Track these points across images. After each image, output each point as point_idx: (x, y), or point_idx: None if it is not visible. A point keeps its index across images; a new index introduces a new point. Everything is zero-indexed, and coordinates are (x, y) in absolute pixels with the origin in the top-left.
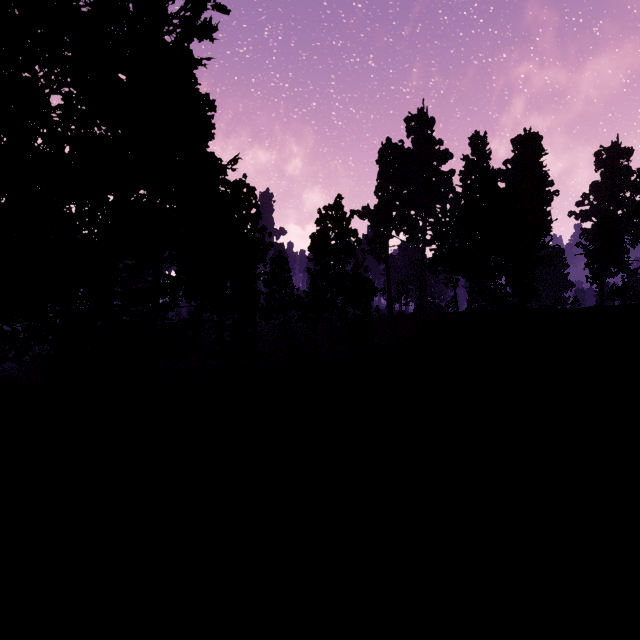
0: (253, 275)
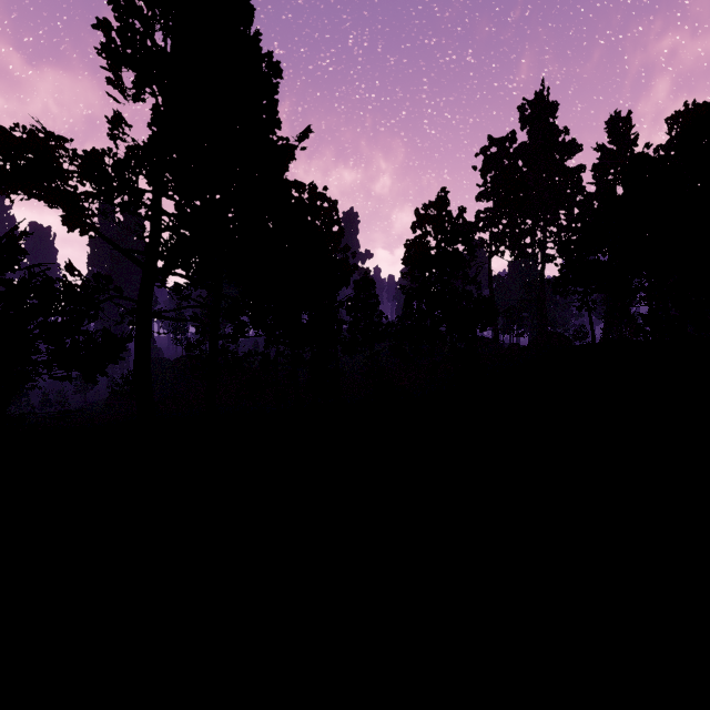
0: (333, 299)
